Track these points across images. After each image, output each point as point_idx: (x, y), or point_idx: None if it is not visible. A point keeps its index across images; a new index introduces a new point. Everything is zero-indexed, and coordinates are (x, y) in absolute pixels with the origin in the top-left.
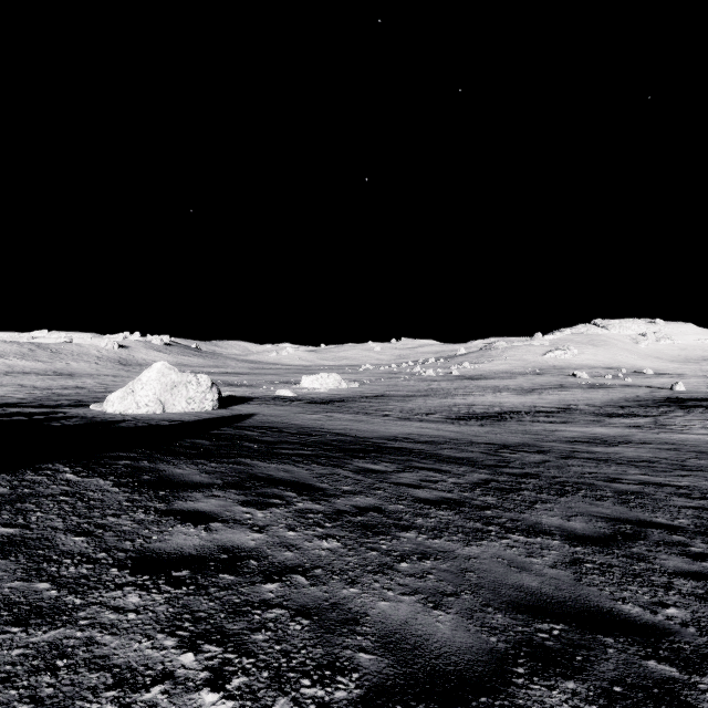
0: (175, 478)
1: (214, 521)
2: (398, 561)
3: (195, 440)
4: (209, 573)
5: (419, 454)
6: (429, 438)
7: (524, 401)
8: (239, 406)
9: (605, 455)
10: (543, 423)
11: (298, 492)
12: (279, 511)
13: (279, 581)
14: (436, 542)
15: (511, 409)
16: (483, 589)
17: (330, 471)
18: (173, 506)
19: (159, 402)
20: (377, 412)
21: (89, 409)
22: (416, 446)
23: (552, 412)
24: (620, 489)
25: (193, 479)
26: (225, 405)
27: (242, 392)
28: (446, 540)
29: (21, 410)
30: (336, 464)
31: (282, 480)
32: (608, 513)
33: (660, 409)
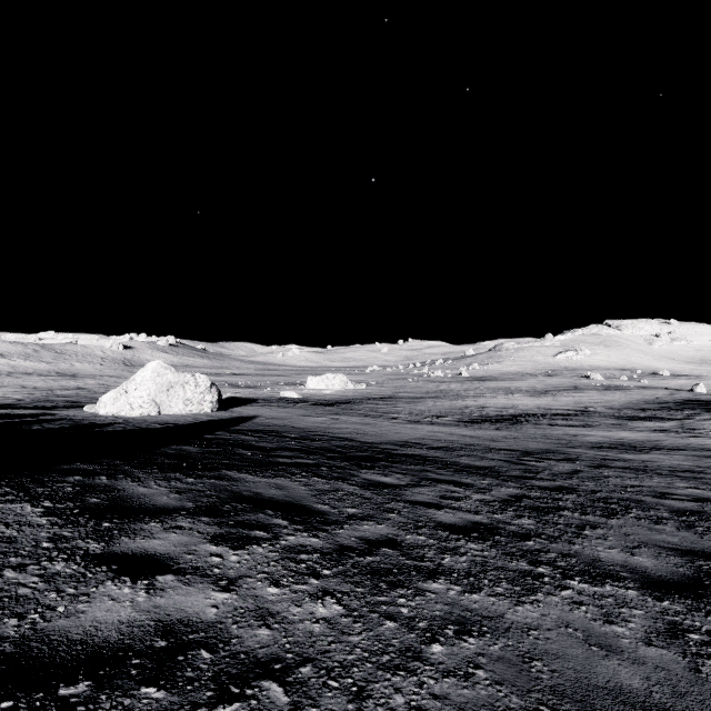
0: (132, 501)
1: (164, 572)
2: (428, 640)
3: (181, 447)
4: (124, 686)
5: (434, 462)
6: (443, 443)
7: (538, 403)
8: (240, 408)
9: (641, 463)
10: (562, 426)
11: (290, 519)
12: (261, 551)
13: (239, 699)
14: (475, 599)
15: (526, 412)
16: (566, 699)
17: (332, 487)
18: (113, 546)
19: (154, 403)
20: (385, 414)
21: (81, 411)
22: (430, 453)
23: (569, 414)
24: (675, 507)
25: (156, 502)
26: (226, 407)
27: (246, 393)
28: (488, 594)
29: (9, 412)
30: (340, 476)
31: (272, 501)
32: (677, 543)
33: (685, 412)
